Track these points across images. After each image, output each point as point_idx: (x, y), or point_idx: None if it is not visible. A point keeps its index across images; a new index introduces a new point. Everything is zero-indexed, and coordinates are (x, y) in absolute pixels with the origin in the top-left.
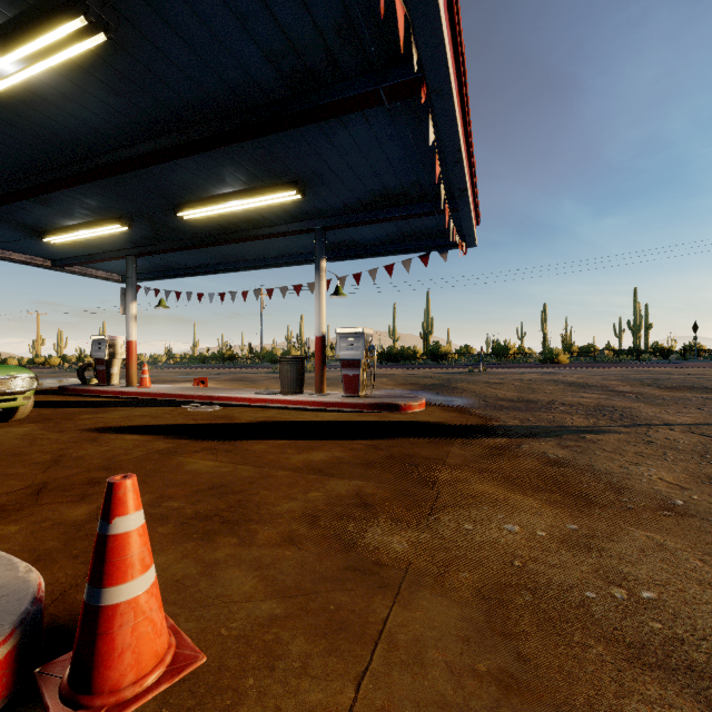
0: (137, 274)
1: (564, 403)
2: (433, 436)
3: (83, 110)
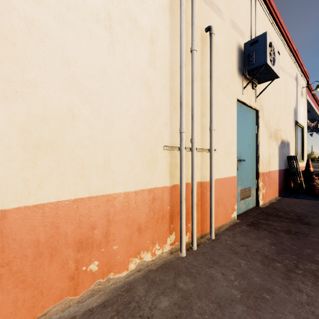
0: None
1: None
2: None
3: None
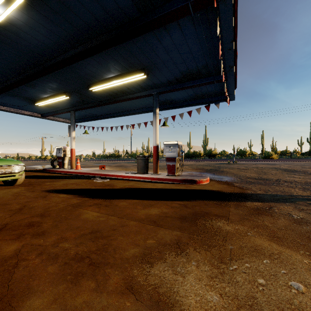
0: (76, 119)
1: (286, 180)
2: (217, 199)
3: (39, 34)
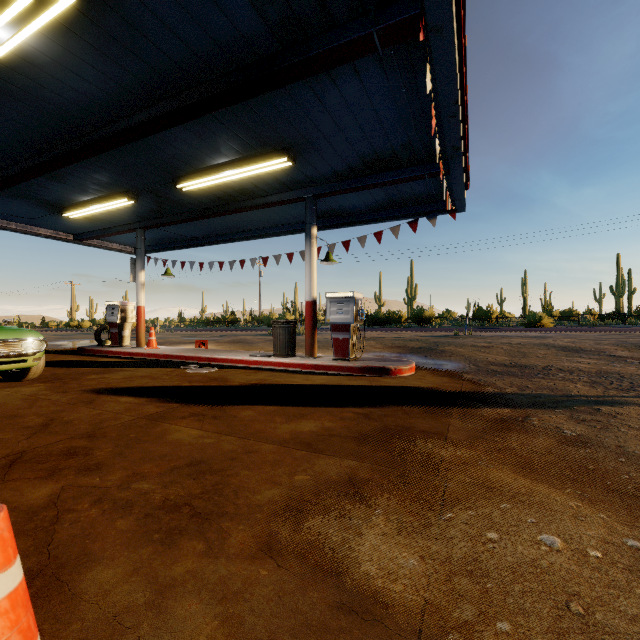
0: (147, 246)
1: (562, 368)
2: (427, 404)
3: (80, 80)
